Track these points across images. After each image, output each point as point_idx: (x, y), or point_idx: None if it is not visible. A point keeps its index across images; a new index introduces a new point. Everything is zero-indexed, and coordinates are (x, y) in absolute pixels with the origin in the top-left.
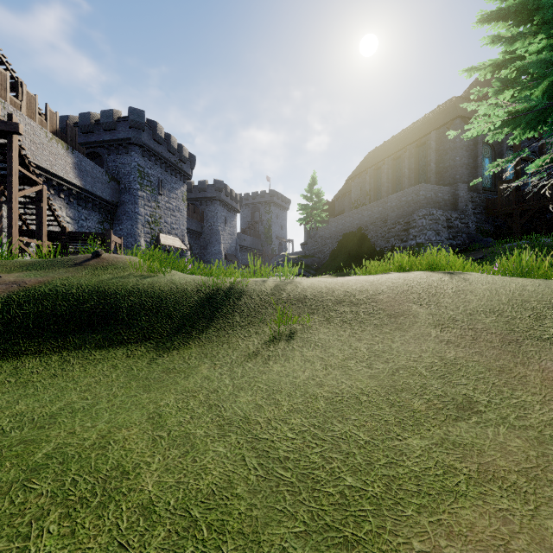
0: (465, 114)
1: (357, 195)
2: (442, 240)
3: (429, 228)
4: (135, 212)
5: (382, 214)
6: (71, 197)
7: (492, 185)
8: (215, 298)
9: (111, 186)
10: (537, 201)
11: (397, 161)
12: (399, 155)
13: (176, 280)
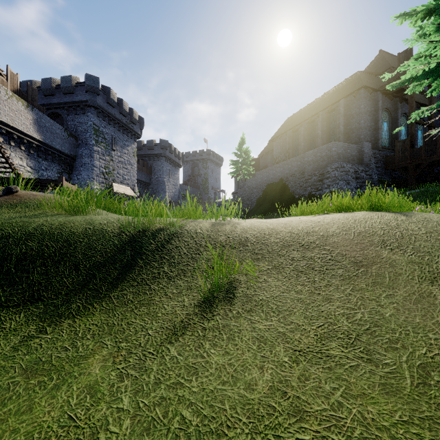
0: (368, 85)
1: (278, 153)
2: (352, 189)
3: (341, 178)
4: (91, 164)
5: (300, 167)
6: (31, 149)
7: (390, 144)
8: (140, 241)
9: (70, 141)
10: (429, 157)
11: (311, 124)
12: (313, 120)
13: (96, 220)
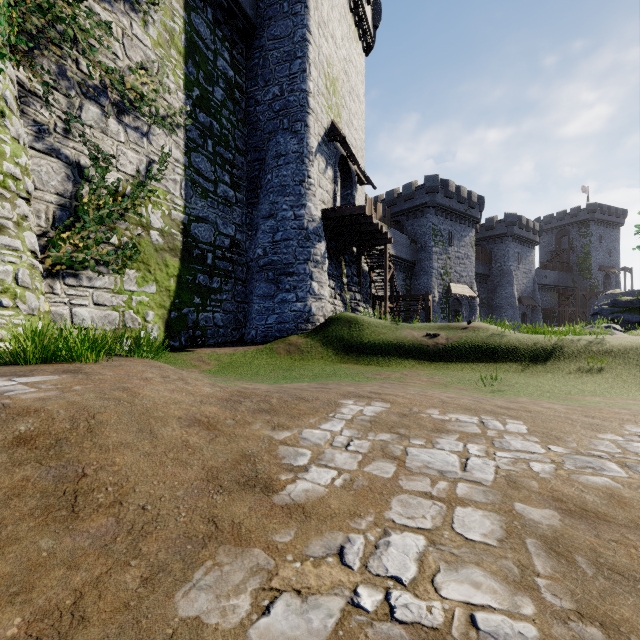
0: None
1: None
2: None
3: None
4: (429, 267)
5: None
6: None
7: None
8: (546, 348)
9: (411, 247)
10: None
11: None
12: None
13: (520, 337)
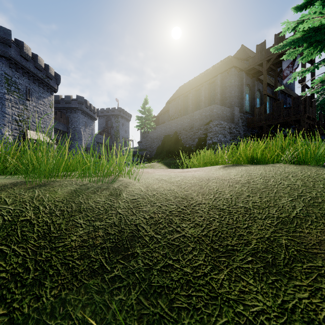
0: (237, 65)
1: (173, 112)
2: (227, 140)
3: (220, 133)
4: (2, 111)
5: (190, 123)
6: None
7: (250, 110)
8: None
9: None
10: (276, 120)
11: (197, 92)
12: (199, 88)
13: None
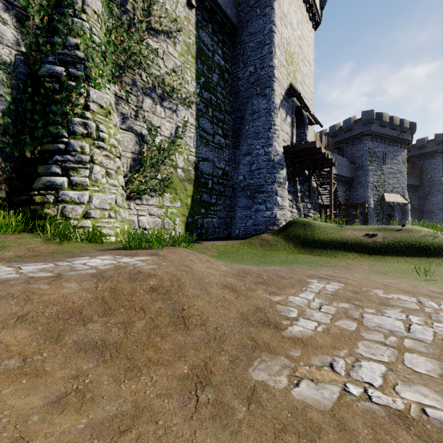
0: None
1: None
2: None
3: None
4: (366, 181)
5: None
6: None
7: None
8: None
9: (350, 167)
10: None
11: None
12: None
13: None
